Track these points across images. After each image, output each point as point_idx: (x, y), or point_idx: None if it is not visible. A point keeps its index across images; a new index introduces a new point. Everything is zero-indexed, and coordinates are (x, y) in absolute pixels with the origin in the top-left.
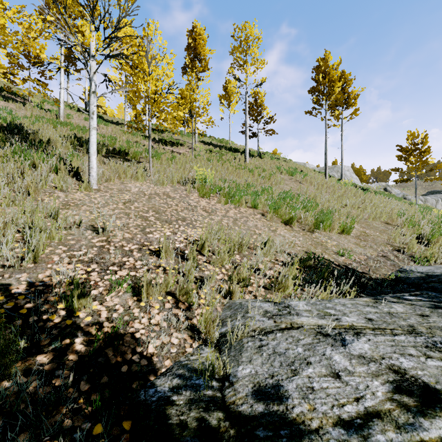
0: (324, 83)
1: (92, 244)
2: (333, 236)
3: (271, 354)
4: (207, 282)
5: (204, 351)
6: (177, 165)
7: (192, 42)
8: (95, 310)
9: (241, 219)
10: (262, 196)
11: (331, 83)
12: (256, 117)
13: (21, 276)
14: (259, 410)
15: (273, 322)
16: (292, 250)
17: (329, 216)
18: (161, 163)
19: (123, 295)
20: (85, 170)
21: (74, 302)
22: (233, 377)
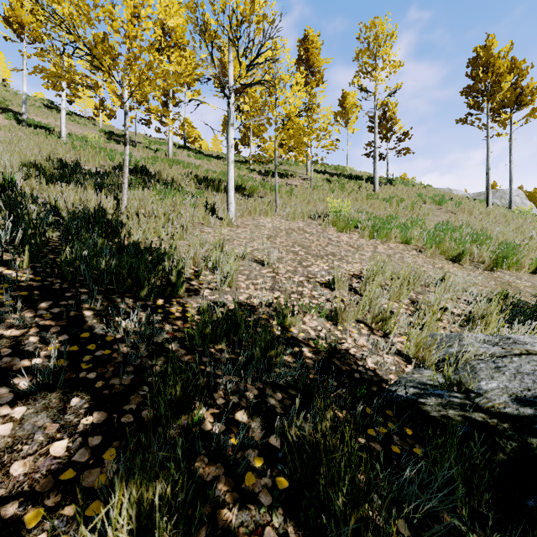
0: (485, 79)
1: (264, 275)
2: (523, 276)
3: (516, 373)
4: (391, 314)
5: (424, 371)
6: (296, 198)
7: (304, 53)
8: (302, 328)
9: (395, 256)
10: (414, 229)
11: (496, 78)
12: (385, 134)
13: (227, 297)
14: (528, 412)
15: (501, 349)
16: (473, 289)
17: (513, 251)
18: (281, 197)
19: (318, 319)
20: (216, 207)
21: (289, 318)
22: (478, 390)
